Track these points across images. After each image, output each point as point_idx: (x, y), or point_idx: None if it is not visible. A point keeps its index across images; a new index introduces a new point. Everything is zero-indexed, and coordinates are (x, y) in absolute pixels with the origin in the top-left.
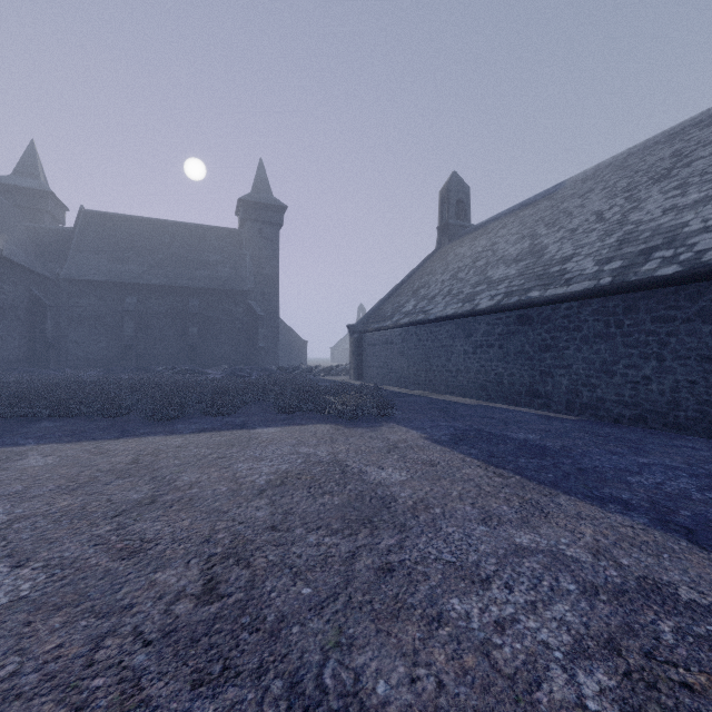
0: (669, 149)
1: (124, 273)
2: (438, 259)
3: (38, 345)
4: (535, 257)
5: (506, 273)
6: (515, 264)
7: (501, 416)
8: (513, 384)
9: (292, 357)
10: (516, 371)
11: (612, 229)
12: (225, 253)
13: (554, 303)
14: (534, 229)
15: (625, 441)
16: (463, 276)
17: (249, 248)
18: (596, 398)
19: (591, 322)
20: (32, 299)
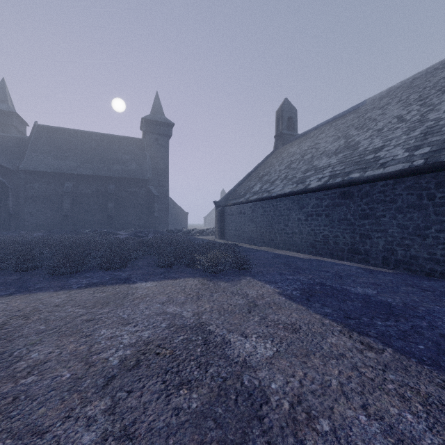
0: None
1: (63, 166)
2: (276, 156)
3: (2, 215)
4: (351, 150)
5: (329, 162)
6: (335, 155)
7: (333, 269)
8: (337, 243)
9: (178, 223)
10: (340, 233)
11: (414, 126)
12: (132, 154)
13: (372, 181)
14: (347, 132)
15: None
16: (295, 166)
17: (149, 151)
18: (410, 256)
19: (405, 195)
20: None
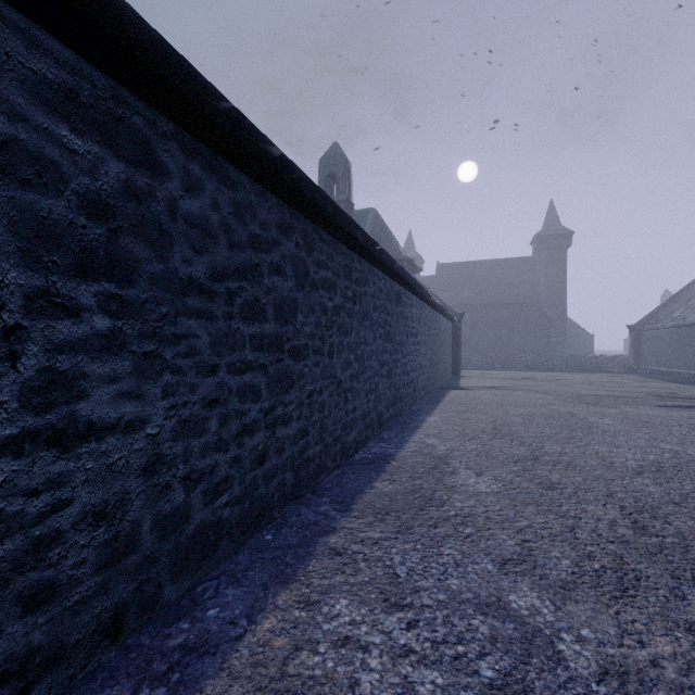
0: None
1: (462, 299)
2: None
3: None
4: None
5: None
6: None
7: None
8: None
9: (577, 349)
10: None
11: None
12: (523, 276)
13: None
14: None
15: None
16: None
17: (542, 269)
18: None
19: None
20: None
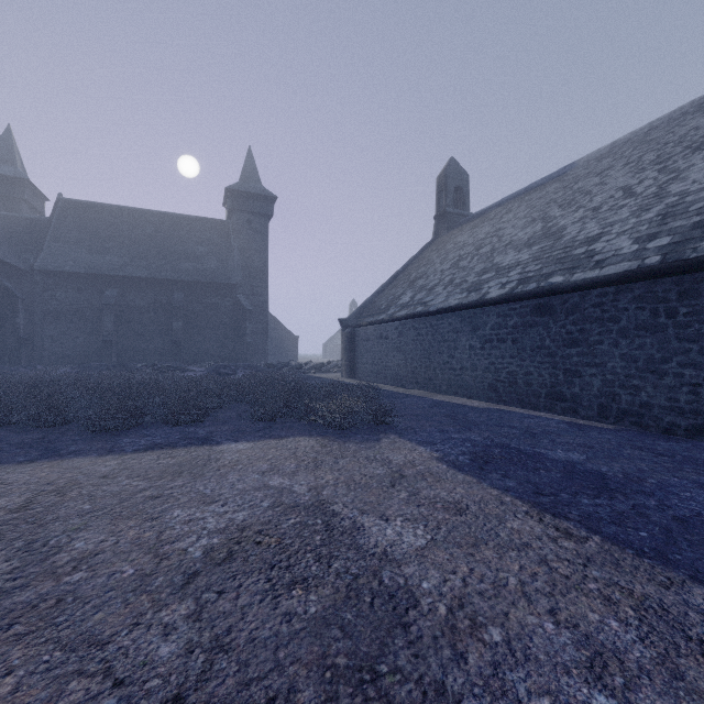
0: (703, 117)
1: (103, 264)
2: (436, 249)
3: (9, 340)
4: (552, 240)
5: (518, 258)
6: (527, 248)
7: (522, 424)
8: (530, 384)
9: (282, 353)
10: (534, 369)
11: (648, 203)
12: (211, 244)
13: (583, 289)
14: (546, 211)
15: (701, 463)
16: (465, 264)
17: (237, 240)
18: (640, 403)
19: (632, 310)
20: (2, 291)
